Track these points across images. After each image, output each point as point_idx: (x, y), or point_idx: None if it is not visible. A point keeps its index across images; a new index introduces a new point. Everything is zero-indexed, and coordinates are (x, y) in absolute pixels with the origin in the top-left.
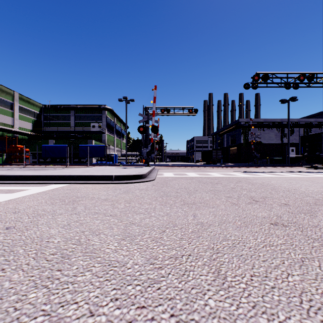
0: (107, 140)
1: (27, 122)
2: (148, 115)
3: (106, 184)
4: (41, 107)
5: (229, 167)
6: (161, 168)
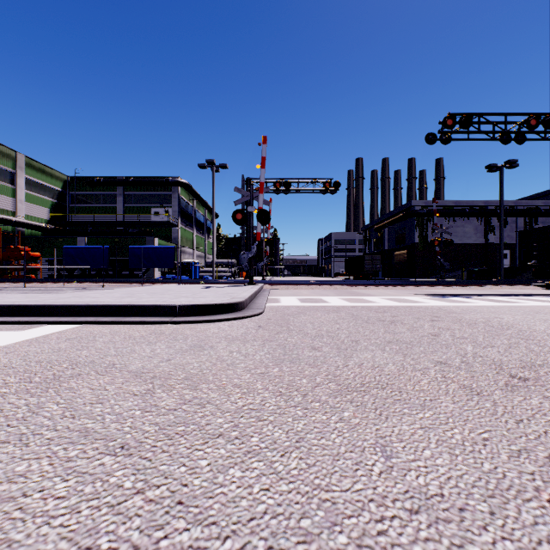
0: (180, 238)
1: (40, 207)
2: (252, 190)
3: (161, 324)
4: (65, 180)
5: (399, 285)
6: (276, 288)
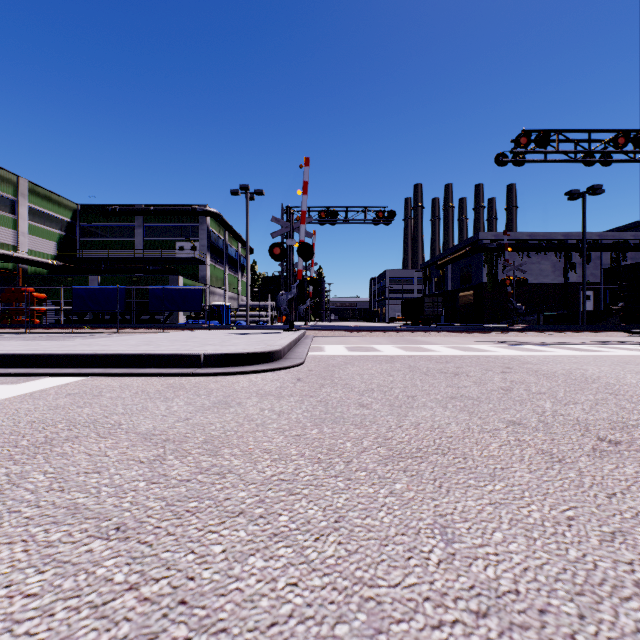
0: (209, 277)
1: (46, 241)
2: (292, 220)
3: (181, 377)
4: (74, 209)
5: (465, 332)
6: (320, 335)
